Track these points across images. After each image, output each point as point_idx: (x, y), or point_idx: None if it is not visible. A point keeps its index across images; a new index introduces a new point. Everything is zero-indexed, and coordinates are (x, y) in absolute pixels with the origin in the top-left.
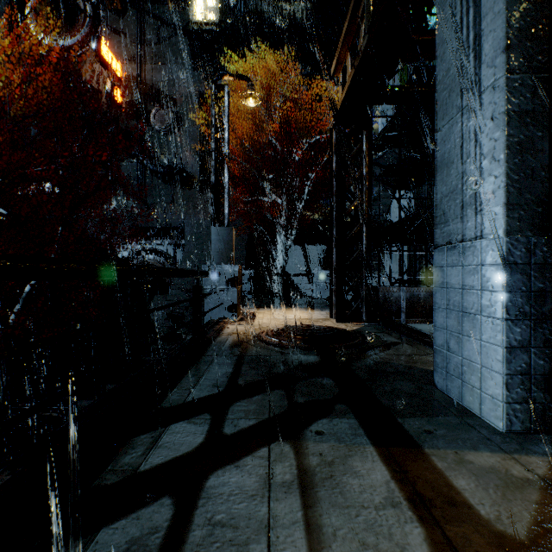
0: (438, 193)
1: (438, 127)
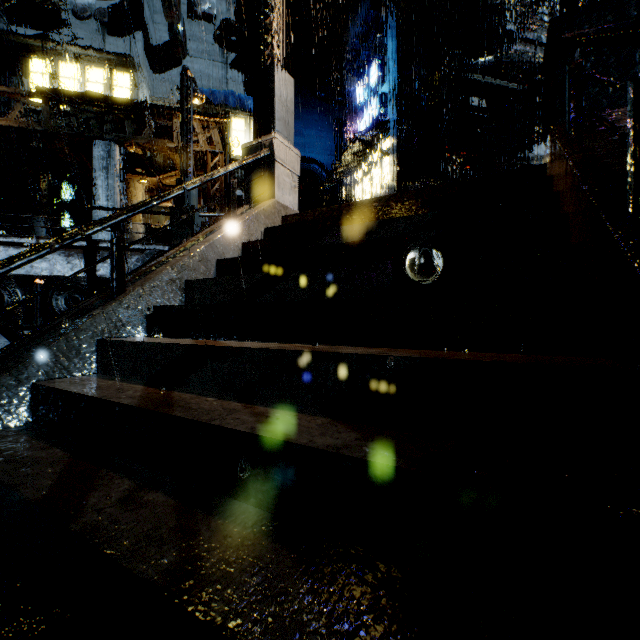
0: (94, 211)
1: (94, 195)
